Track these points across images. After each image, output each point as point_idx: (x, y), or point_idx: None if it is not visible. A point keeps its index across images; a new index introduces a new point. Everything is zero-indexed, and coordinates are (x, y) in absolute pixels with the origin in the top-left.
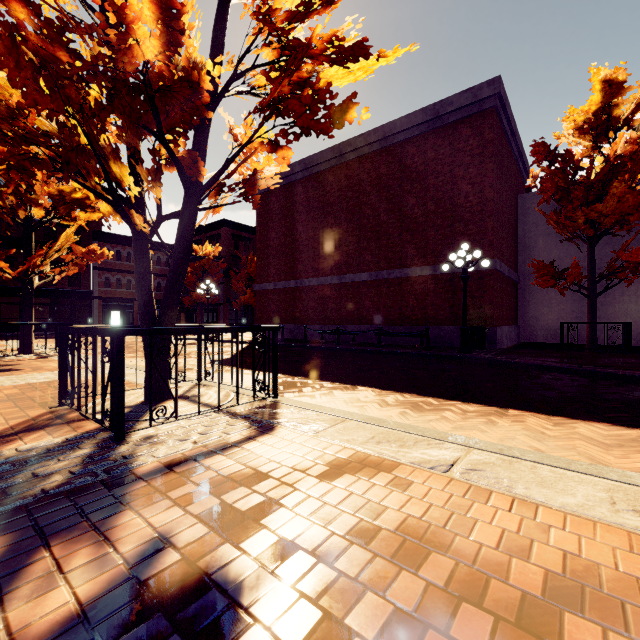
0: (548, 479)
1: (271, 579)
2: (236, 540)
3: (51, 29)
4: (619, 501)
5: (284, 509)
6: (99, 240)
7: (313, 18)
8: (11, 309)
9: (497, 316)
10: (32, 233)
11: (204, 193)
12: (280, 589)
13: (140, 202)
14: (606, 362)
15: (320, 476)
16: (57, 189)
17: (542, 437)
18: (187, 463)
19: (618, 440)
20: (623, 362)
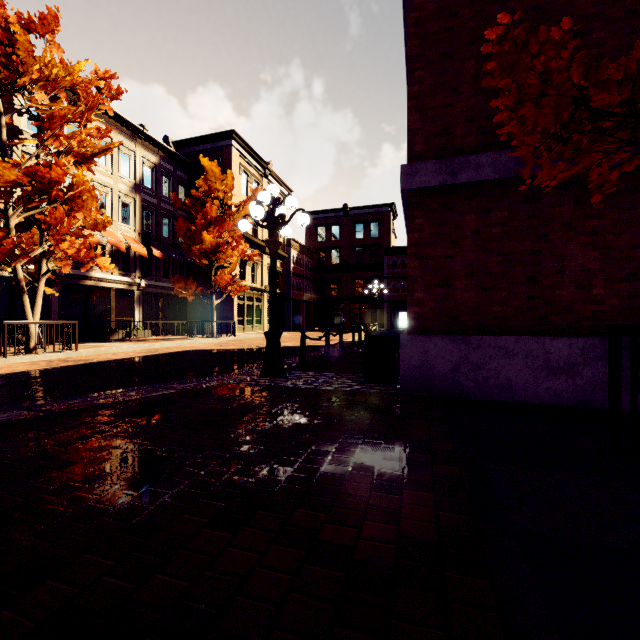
0: None
1: None
2: None
3: None
4: None
5: None
6: (388, 255)
7: None
8: (339, 312)
9: (450, 307)
10: (212, 272)
11: (7, 264)
12: None
13: (39, 269)
14: (98, 446)
15: None
16: (200, 248)
17: None
18: None
19: None
20: (84, 470)
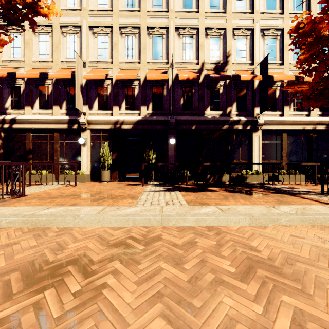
0: (252, 210)
1: (248, 195)
2: (260, 195)
3: (304, 95)
4: (234, 209)
5: (266, 197)
6: None
7: (323, 30)
8: None
9: None
10: None
11: None
12: (246, 195)
13: None
14: None
15: (280, 201)
16: None
17: (325, 252)
18: (299, 197)
19: (303, 274)
20: None
